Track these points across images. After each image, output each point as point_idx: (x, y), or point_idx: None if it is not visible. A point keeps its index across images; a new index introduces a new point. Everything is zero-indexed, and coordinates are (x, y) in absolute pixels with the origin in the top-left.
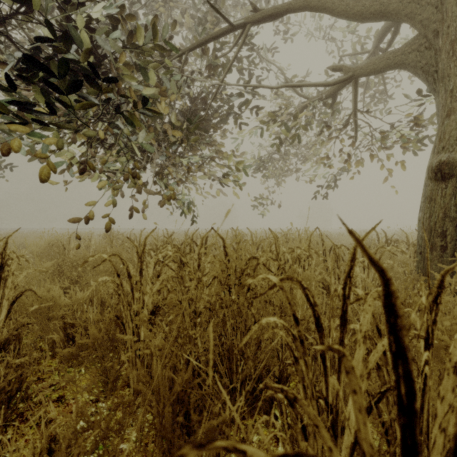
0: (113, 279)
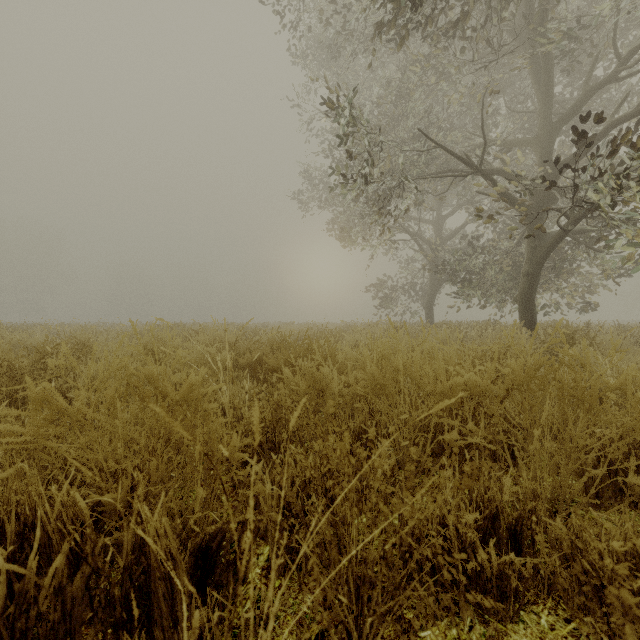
0: None
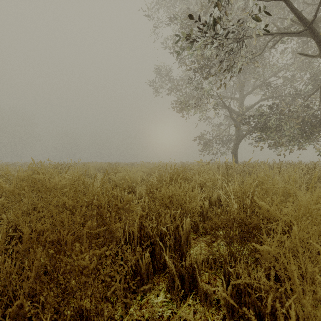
0: None
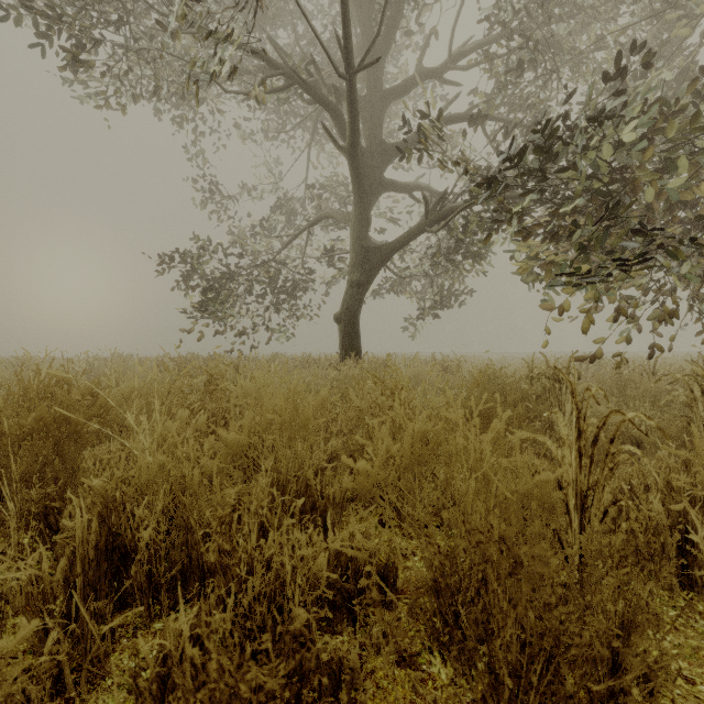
0: (683, 393)
